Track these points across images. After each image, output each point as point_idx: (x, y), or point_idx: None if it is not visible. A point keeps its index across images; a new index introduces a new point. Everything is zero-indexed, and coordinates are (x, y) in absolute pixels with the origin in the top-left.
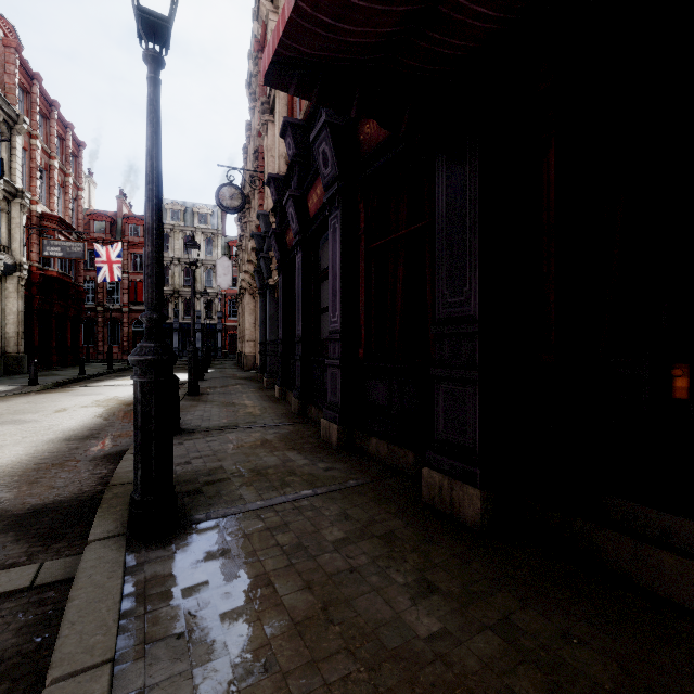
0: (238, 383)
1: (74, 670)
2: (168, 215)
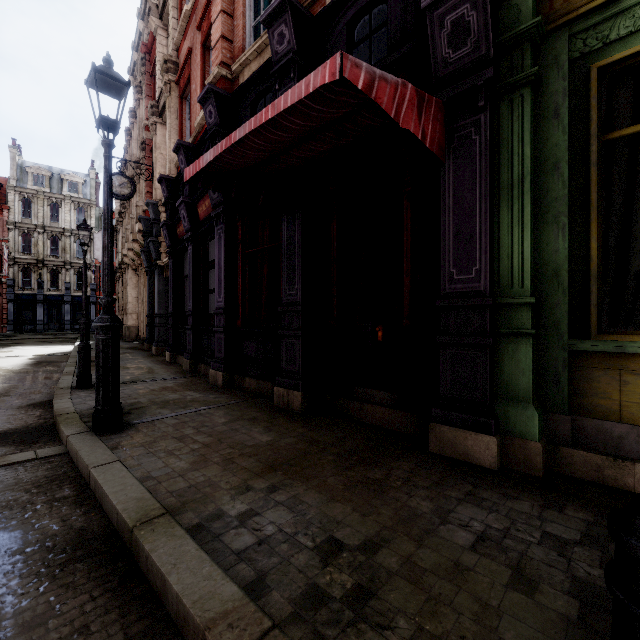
0: (125, 352)
1: (101, 464)
2: (30, 179)
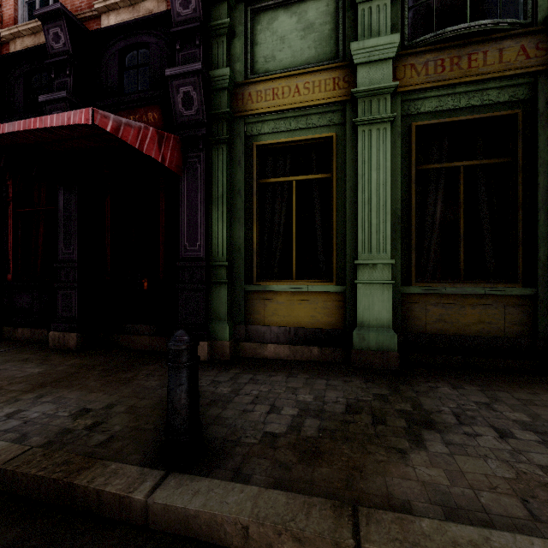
0: None
1: None
2: None
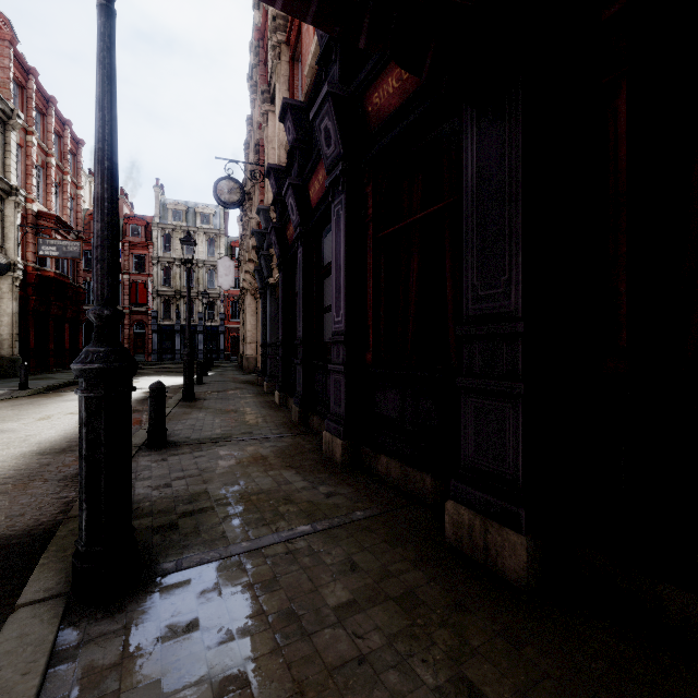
0: (237, 387)
1: None
2: (170, 215)
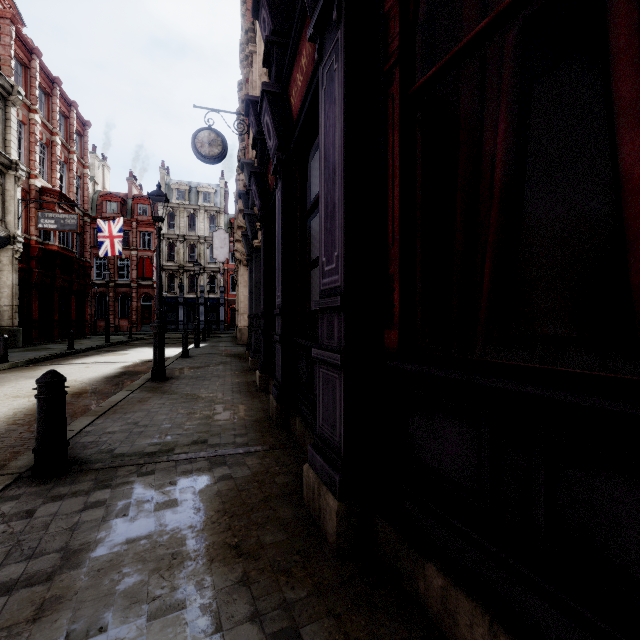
0: (222, 362)
1: None
2: (174, 194)
